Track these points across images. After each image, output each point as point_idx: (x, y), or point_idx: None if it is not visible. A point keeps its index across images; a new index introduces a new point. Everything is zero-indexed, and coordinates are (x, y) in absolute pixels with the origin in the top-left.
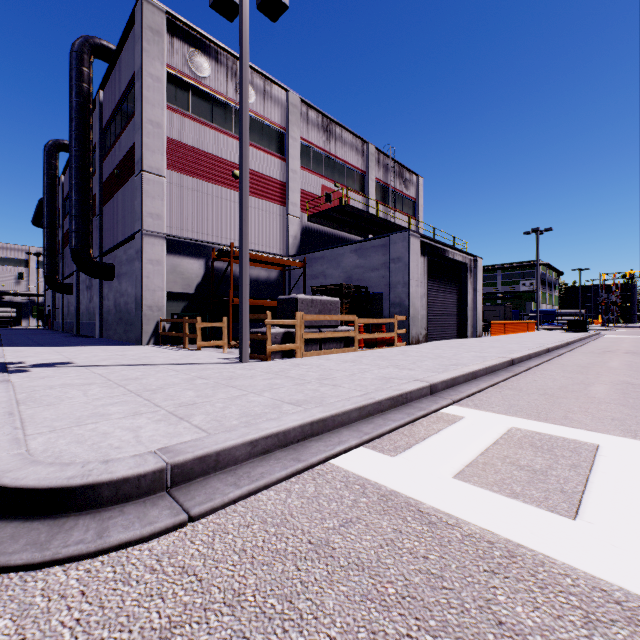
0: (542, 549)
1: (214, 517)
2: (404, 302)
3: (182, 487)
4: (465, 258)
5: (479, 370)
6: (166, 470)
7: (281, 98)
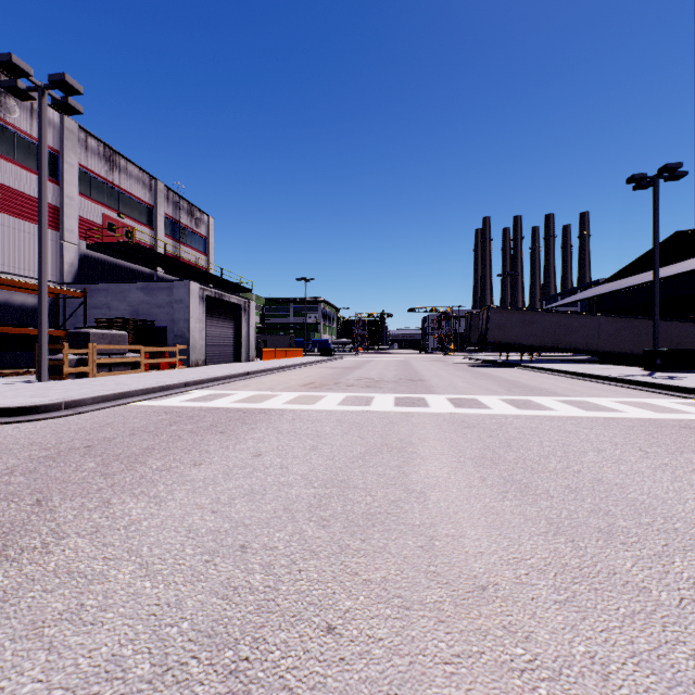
0: (193, 406)
1: (88, 413)
2: (186, 335)
3: (69, 410)
4: (240, 300)
5: (221, 377)
6: (62, 404)
7: (54, 119)
